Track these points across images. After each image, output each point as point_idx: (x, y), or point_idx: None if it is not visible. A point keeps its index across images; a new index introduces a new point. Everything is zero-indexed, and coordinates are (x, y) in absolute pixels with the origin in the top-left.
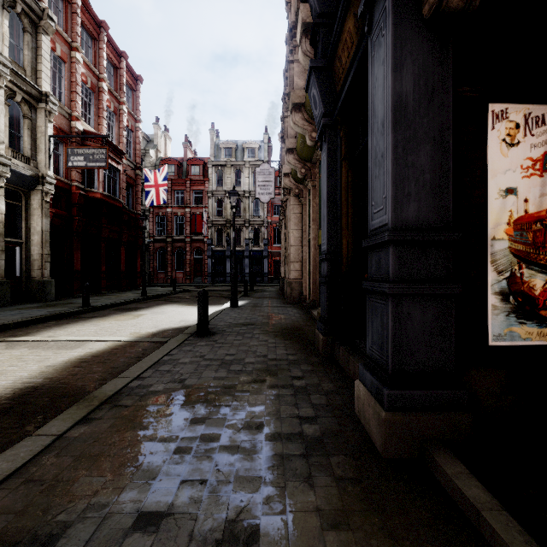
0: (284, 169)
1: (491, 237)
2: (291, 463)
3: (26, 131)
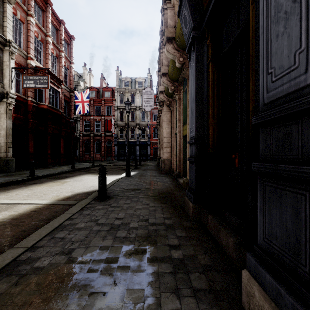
0: (160, 88)
1: None
2: None
3: None
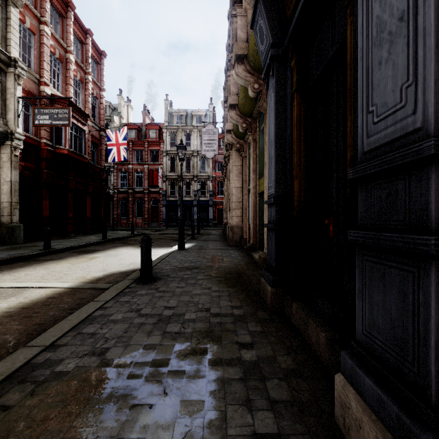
0: (226, 126)
1: None
2: None
3: None
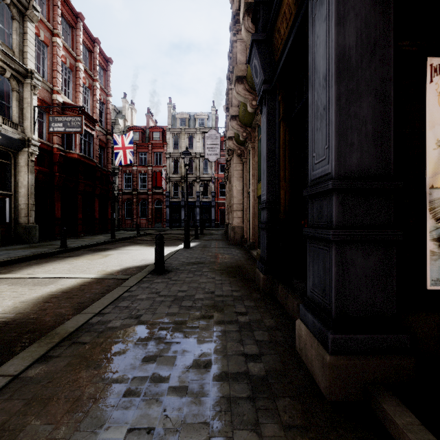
0: (228, 134)
1: (429, 185)
2: (238, 407)
3: (14, 102)
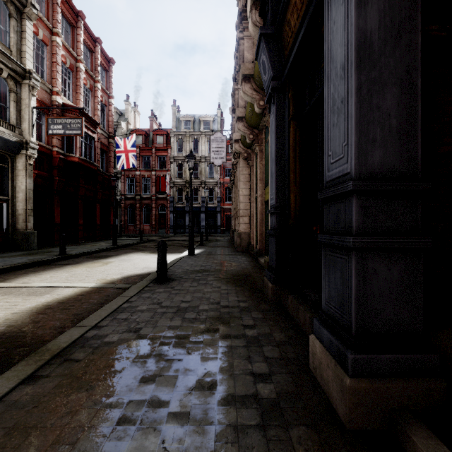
0: (234, 136)
1: None
2: (246, 438)
3: (11, 103)
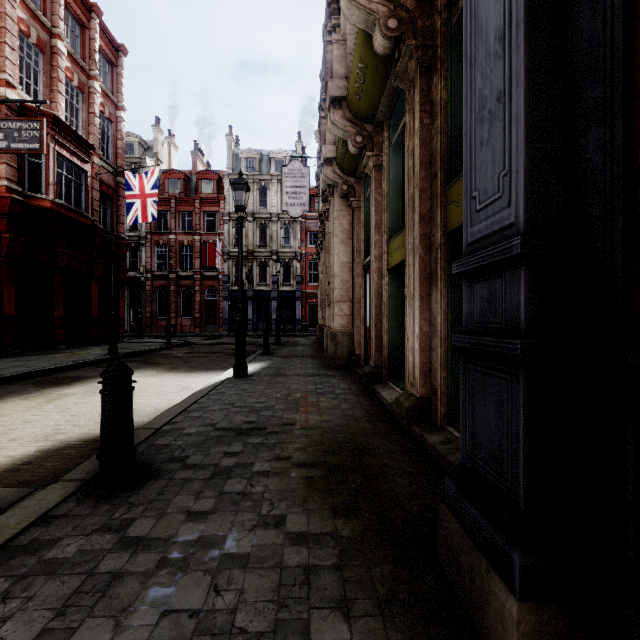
0: (324, 152)
1: None
2: None
3: None
